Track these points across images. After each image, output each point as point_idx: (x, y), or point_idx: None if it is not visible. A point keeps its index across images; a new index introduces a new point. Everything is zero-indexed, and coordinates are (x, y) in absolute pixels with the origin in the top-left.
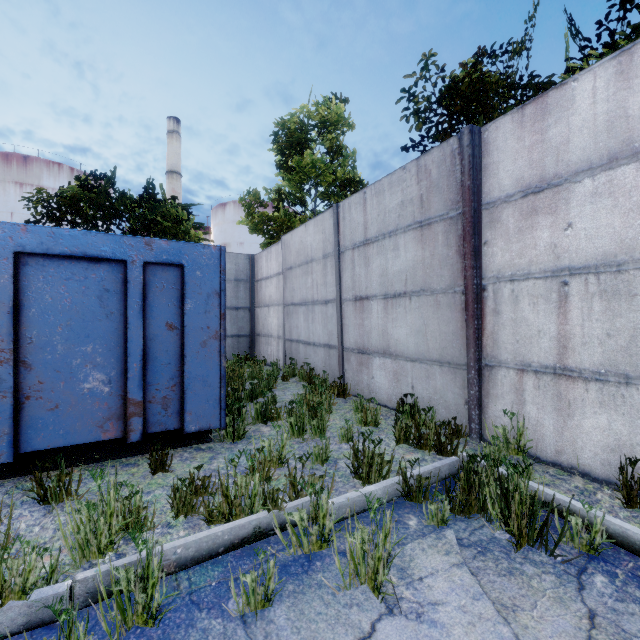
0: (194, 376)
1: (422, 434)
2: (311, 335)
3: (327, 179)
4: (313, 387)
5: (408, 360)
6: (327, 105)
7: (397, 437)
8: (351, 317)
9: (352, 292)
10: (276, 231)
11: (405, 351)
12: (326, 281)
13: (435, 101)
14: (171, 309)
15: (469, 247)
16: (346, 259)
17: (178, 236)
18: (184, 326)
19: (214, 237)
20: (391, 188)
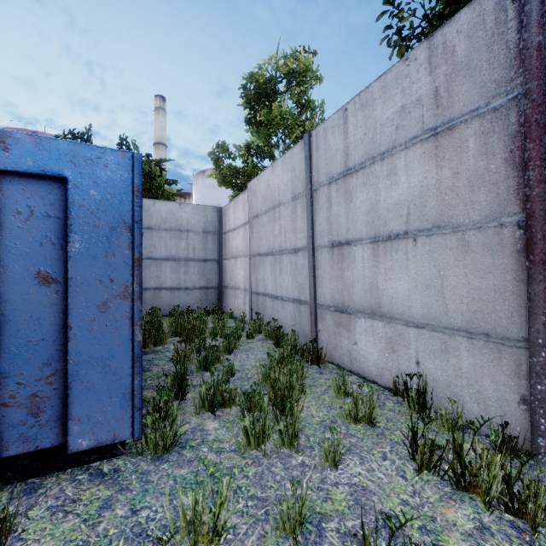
0: (86, 359)
1: (467, 465)
2: (278, 288)
3: (295, 131)
4: (280, 353)
5: (410, 325)
6: (295, 59)
7: (418, 463)
8: (326, 267)
9: (328, 237)
10: (244, 183)
11: (405, 312)
12: (296, 226)
13: (418, 26)
14: (46, 250)
15: (538, 147)
16: (320, 197)
17: (151, 191)
18: (67, 278)
19: (195, 200)
20: (385, 93)
